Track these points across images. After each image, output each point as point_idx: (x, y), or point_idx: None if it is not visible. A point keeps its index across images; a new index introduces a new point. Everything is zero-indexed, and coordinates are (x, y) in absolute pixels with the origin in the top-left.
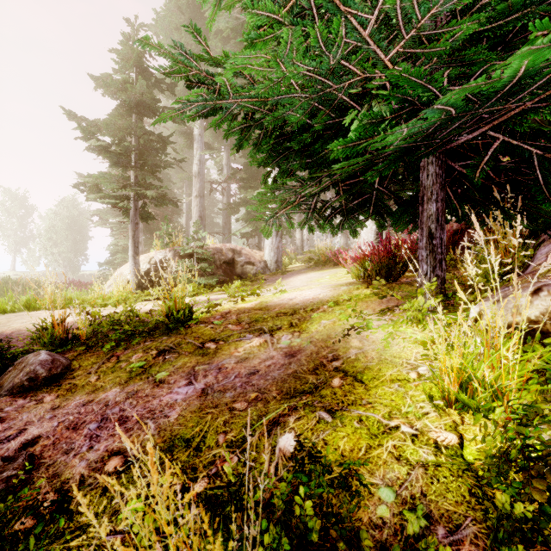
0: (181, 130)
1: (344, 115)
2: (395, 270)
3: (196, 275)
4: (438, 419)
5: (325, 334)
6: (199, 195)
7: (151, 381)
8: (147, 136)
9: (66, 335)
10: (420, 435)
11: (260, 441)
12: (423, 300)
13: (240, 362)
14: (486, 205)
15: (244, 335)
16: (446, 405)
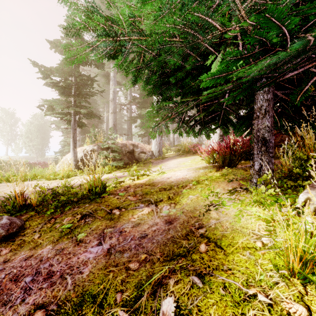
0: (102, 74)
1: (206, 58)
2: (234, 160)
3: (110, 160)
4: (287, 290)
5: (192, 206)
6: (113, 112)
7: (74, 240)
8: (81, 77)
9: (24, 202)
10: (274, 305)
11: (148, 302)
12: (264, 188)
13: (135, 226)
14: (298, 119)
15: (138, 204)
16: (290, 274)
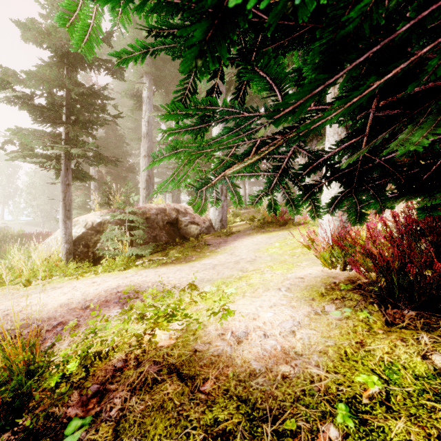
0: (131, 93)
1: None
2: None
3: (126, 245)
4: None
5: None
6: (147, 154)
7: None
8: (77, 88)
9: None
10: None
11: None
12: None
13: None
14: None
15: None
16: None
